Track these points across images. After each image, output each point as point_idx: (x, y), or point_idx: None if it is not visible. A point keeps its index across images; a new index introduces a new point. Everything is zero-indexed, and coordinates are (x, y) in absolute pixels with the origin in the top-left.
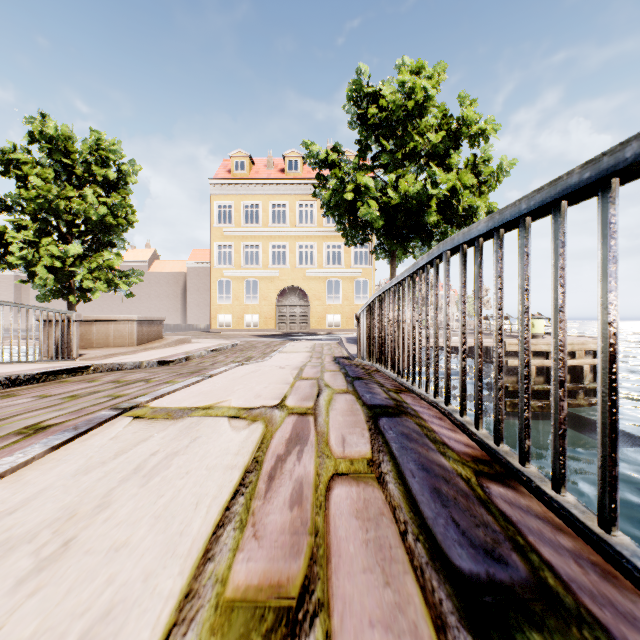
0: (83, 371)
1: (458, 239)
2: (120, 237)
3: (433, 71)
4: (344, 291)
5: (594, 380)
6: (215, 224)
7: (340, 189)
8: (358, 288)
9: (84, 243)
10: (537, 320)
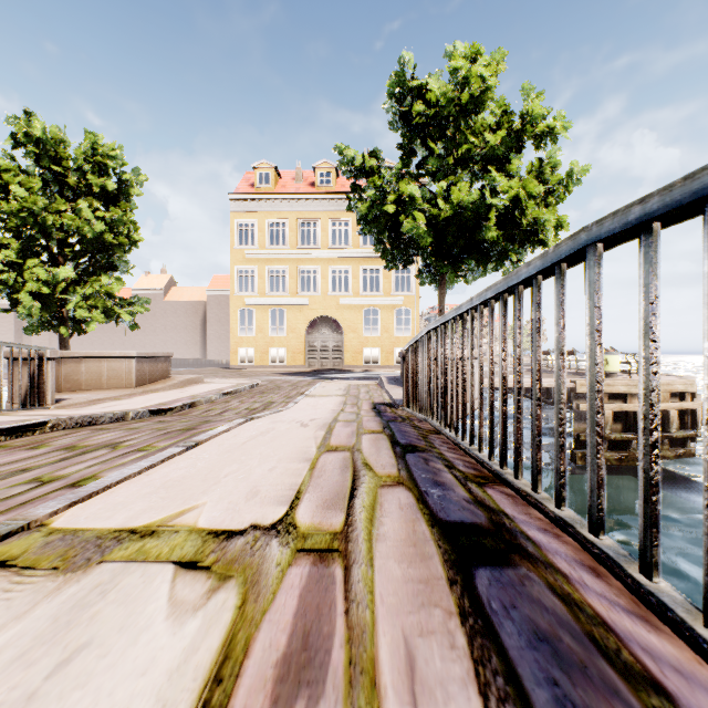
0: (35, 429)
1: (644, 210)
2: (121, 259)
3: (490, 59)
4: (383, 322)
5: (681, 427)
6: (236, 245)
7: (380, 200)
8: (399, 318)
9: (79, 265)
10: (612, 356)
